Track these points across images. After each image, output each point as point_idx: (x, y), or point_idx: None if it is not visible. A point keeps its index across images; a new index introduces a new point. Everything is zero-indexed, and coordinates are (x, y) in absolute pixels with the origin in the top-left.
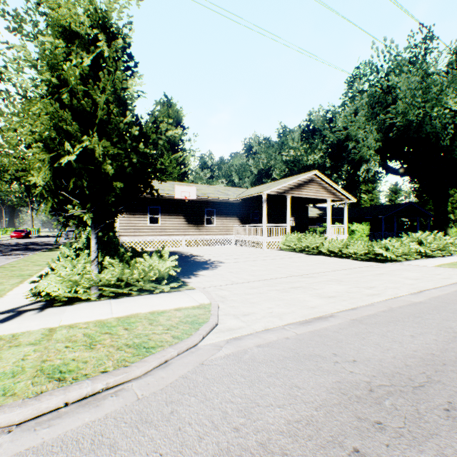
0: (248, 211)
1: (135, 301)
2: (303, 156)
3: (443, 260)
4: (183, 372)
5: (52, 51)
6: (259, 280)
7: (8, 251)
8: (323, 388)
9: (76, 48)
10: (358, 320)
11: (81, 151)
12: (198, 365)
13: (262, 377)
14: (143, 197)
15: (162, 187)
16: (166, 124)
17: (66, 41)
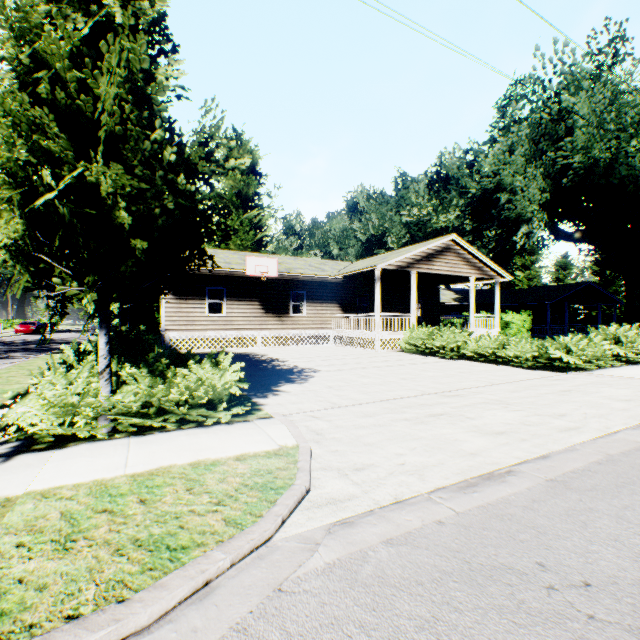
0: (354, 294)
1: (170, 441)
2: (431, 215)
3: None
4: (240, 614)
5: (19, 7)
6: (375, 401)
7: (4, 353)
8: None
9: (66, 8)
10: (560, 481)
11: (74, 186)
12: (271, 593)
13: (405, 631)
14: (200, 274)
15: (228, 259)
16: (225, 149)
17: None
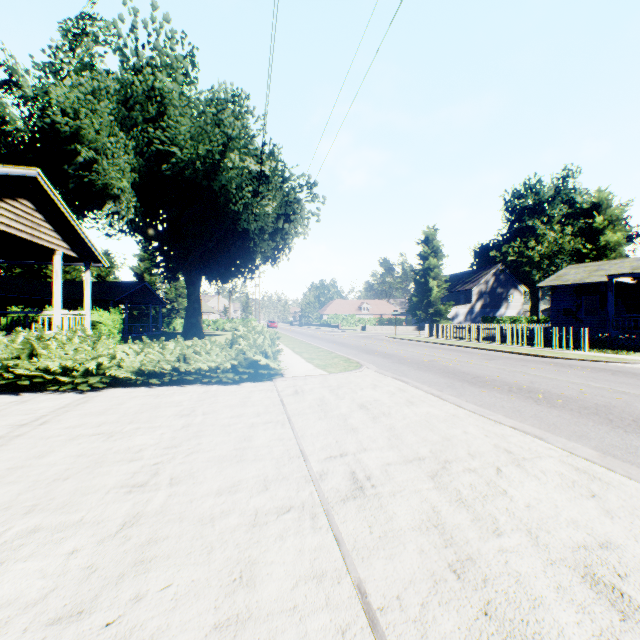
0: None
1: None
2: None
3: (298, 362)
4: None
5: None
6: None
7: None
8: None
9: None
10: None
11: None
12: None
13: None
14: None
15: None
16: None
17: None
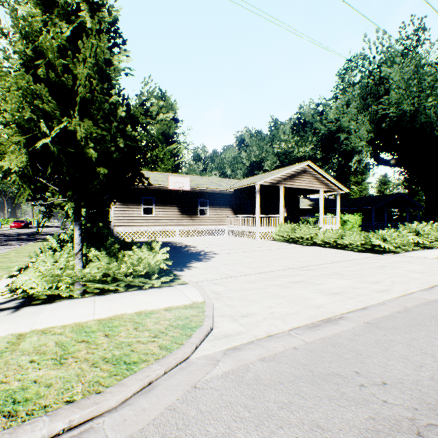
0: (241, 201)
1: (121, 299)
2: (294, 148)
3: None
4: (171, 400)
5: (26, 19)
6: (255, 273)
7: (4, 241)
8: (354, 429)
9: (55, 18)
10: (373, 323)
11: (60, 133)
12: (190, 389)
13: (271, 409)
14: (137, 188)
15: (156, 178)
16: (156, 107)
17: (43, 9)
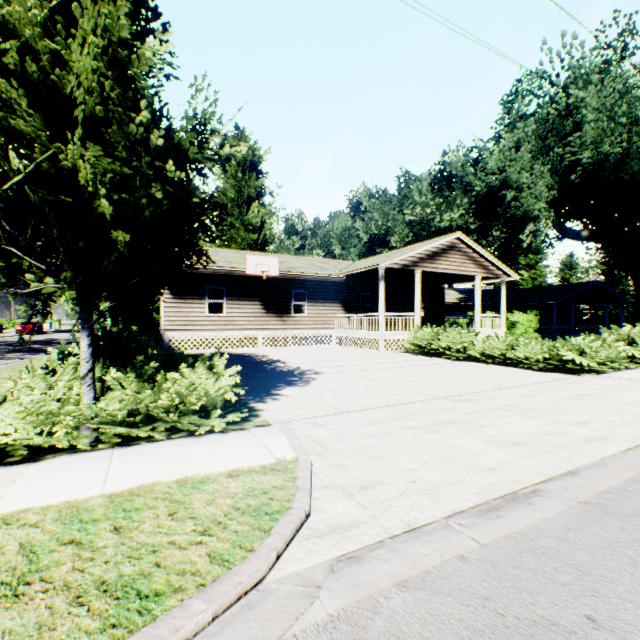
0: (357, 293)
1: (157, 453)
2: (434, 214)
3: None
4: None
5: None
6: (381, 406)
7: (0, 354)
8: None
9: None
10: (595, 504)
11: (49, 171)
12: None
13: None
14: (200, 273)
15: (228, 258)
16: (219, 136)
17: None
